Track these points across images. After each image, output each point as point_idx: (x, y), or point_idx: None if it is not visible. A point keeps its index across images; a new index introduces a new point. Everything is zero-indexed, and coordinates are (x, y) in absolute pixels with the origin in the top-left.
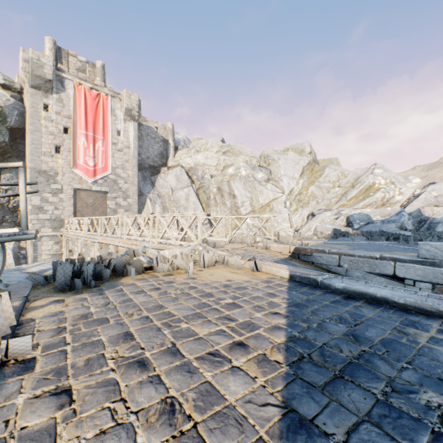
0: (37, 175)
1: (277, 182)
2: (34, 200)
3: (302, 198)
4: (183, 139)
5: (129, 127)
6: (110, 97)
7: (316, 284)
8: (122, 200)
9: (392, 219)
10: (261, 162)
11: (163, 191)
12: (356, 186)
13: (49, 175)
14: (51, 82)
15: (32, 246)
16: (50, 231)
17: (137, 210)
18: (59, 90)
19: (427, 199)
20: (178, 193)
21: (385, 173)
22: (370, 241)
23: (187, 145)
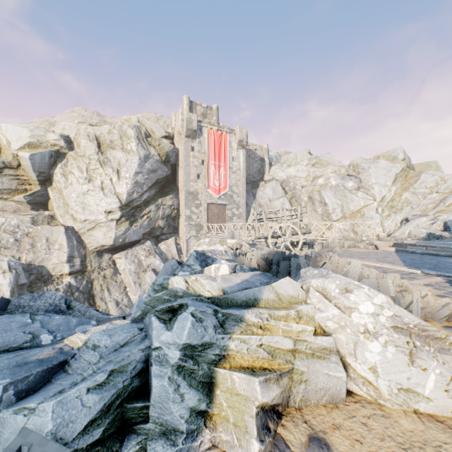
0: (188, 195)
1: (368, 190)
2: (187, 212)
3: (394, 204)
4: (275, 155)
5: (240, 154)
6: (228, 134)
7: (408, 252)
8: (236, 210)
9: None
10: (349, 171)
11: (262, 201)
12: None
13: (194, 195)
14: (196, 131)
15: (186, 242)
16: (194, 233)
17: (245, 217)
18: (199, 135)
19: None
20: (274, 203)
21: None
22: None
23: (279, 160)
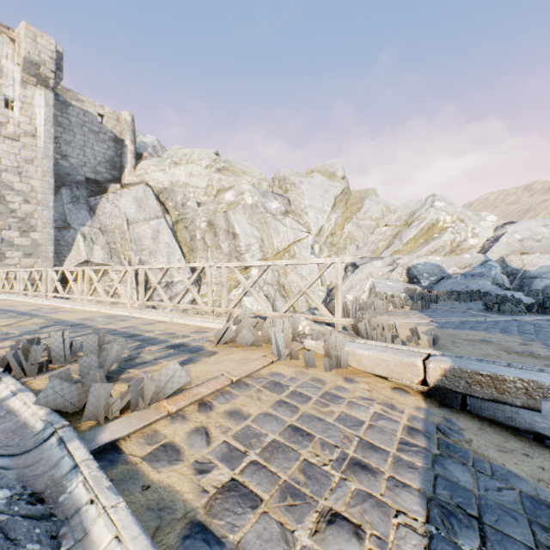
0: None
1: (300, 216)
2: None
3: (335, 240)
4: (153, 144)
5: (35, 98)
6: None
7: None
8: (18, 234)
9: (477, 272)
10: (275, 187)
11: (112, 223)
12: (414, 224)
13: None
14: None
15: None
16: None
17: (53, 255)
18: None
19: (510, 244)
20: (139, 227)
21: (450, 207)
22: (514, 317)
23: (160, 153)
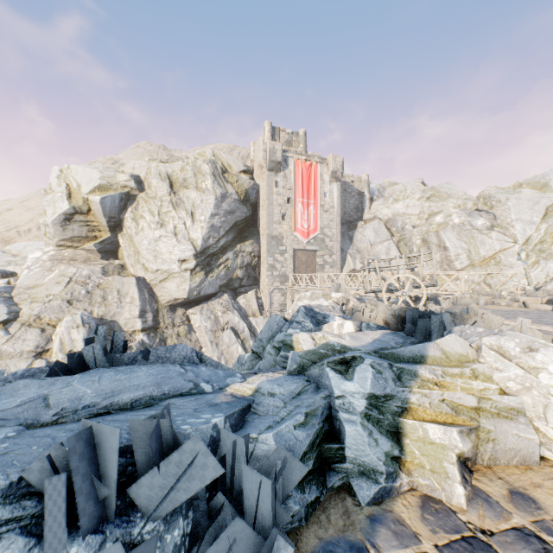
0: (271, 240)
1: (506, 229)
2: (269, 260)
3: (544, 247)
4: (377, 188)
5: (333, 188)
6: (319, 164)
7: None
8: (328, 257)
9: None
10: (479, 204)
11: (361, 246)
12: None
13: (278, 239)
14: (280, 163)
15: (269, 296)
16: (278, 285)
17: (340, 266)
18: (284, 168)
19: None
20: (377, 247)
21: None
22: None
23: (382, 193)
